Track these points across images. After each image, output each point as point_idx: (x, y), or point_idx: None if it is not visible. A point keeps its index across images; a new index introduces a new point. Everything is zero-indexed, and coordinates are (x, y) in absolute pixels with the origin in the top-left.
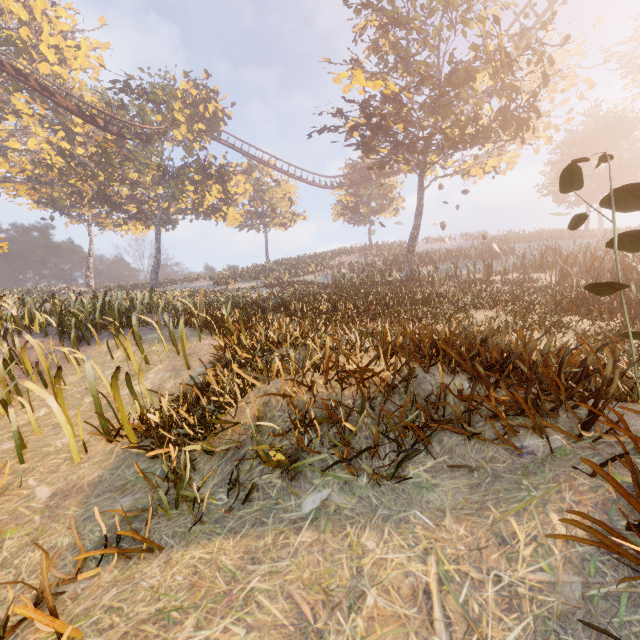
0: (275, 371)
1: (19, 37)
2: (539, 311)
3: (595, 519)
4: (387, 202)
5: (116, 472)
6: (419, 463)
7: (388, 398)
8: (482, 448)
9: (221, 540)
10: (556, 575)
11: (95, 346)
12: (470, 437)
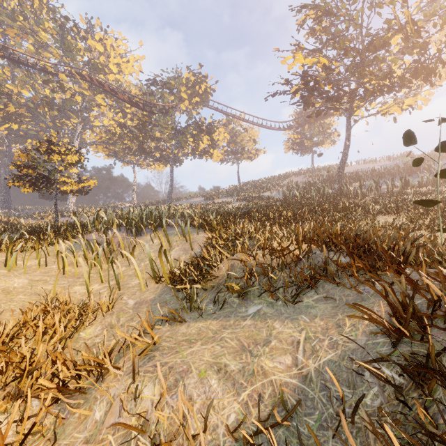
0: (238, 250)
1: (99, 62)
2: (431, 216)
3: (367, 308)
4: (325, 136)
5: (161, 296)
6: (310, 297)
7: (297, 264)
8: (344, 290)
9: (210, 321)
10: (357, 337)
11: (144, 237)
12: (339, 285)
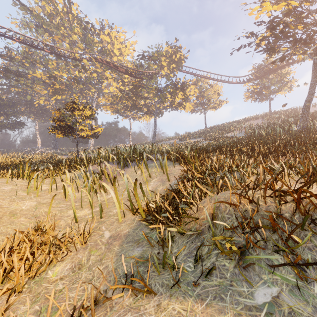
0: (219, 186)
1: (107, 49)
2: None
3: None
4: (283, 84)
5: (135, 231)
6: None
7: None
8: None
9: (192, 302)
10: None
11: (130, 168)
12: None
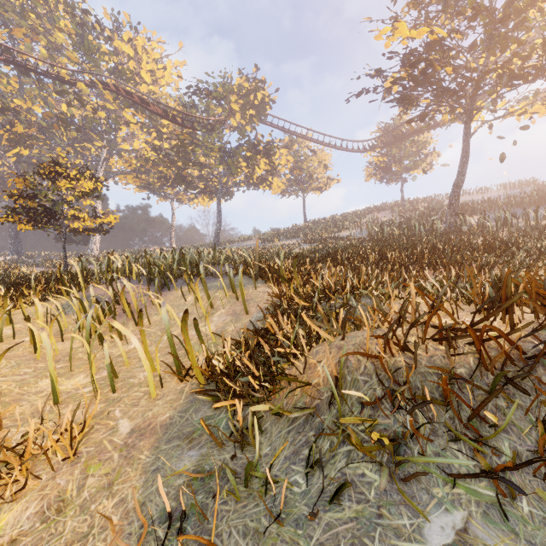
0: (340, 321)
1: (128, 68)
2: None
3: None
4: (420, 158)
5: (185, 415)
6: None
7: (530, 372)
8: None
9: None
10: None
11: (173, 291)
12: None
